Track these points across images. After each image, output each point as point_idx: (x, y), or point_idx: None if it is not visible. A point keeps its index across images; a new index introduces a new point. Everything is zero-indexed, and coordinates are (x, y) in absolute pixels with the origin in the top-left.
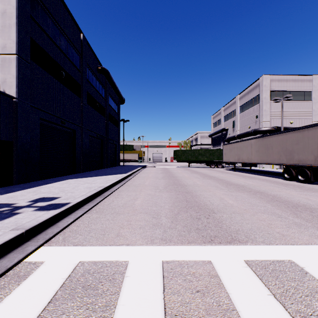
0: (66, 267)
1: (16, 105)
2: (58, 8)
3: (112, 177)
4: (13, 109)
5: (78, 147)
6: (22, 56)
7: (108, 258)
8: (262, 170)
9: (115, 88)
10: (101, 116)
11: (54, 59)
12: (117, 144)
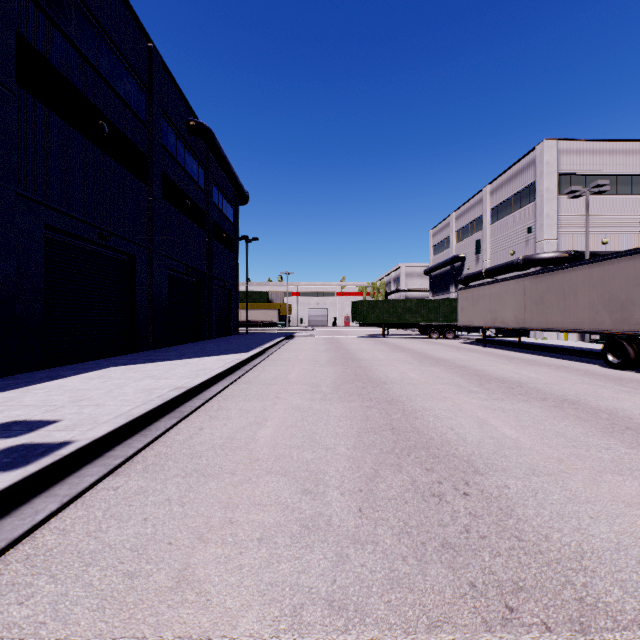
0: None
1: None
2: None
3: (214, 360)
4: None
5: (141, 294)
6: None
7: None
8: (545, 345)
9: (227, 168)
10: (197, 227)
11: (82, 93)
12: (231, 289)
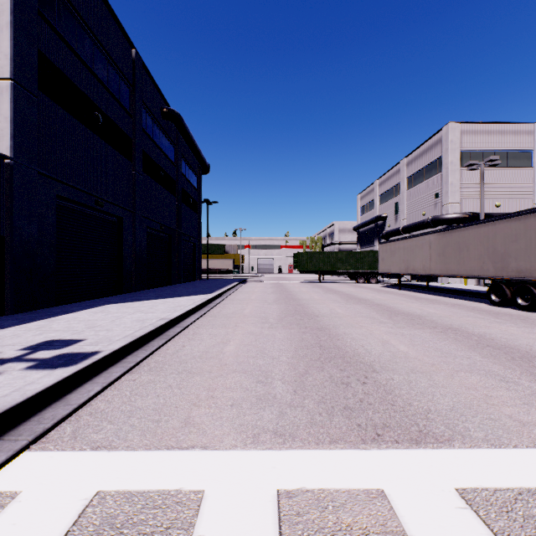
0: (65, 507)
1: (11, 170)
2: (91, 2)
3: (186, 300)
4: (5, 177)
5: (127, 248)
6: (21, 82)
7: (160, 483)
8: (447, 288)
9: (193, 145)
10: (169, 193)
11: (83, 92)
12: (196, 243)
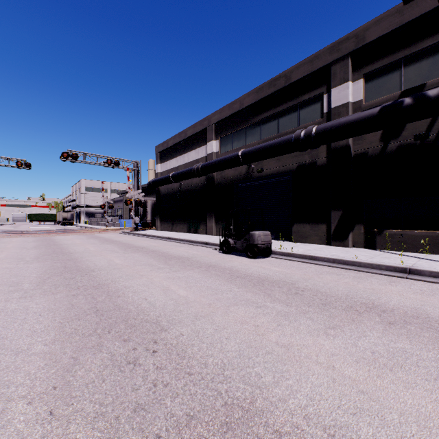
0: None
1: None
2: None
3: None
4: None
5: None
6: None
7: None
8: None
9: None
10: None
11: None
12: None
